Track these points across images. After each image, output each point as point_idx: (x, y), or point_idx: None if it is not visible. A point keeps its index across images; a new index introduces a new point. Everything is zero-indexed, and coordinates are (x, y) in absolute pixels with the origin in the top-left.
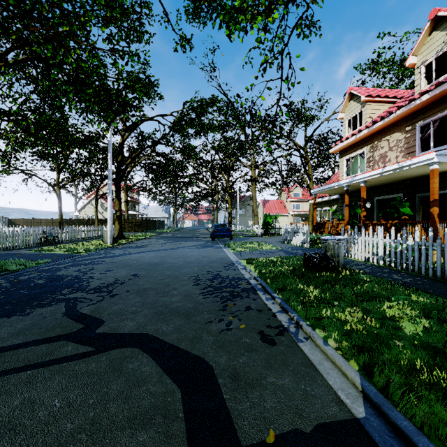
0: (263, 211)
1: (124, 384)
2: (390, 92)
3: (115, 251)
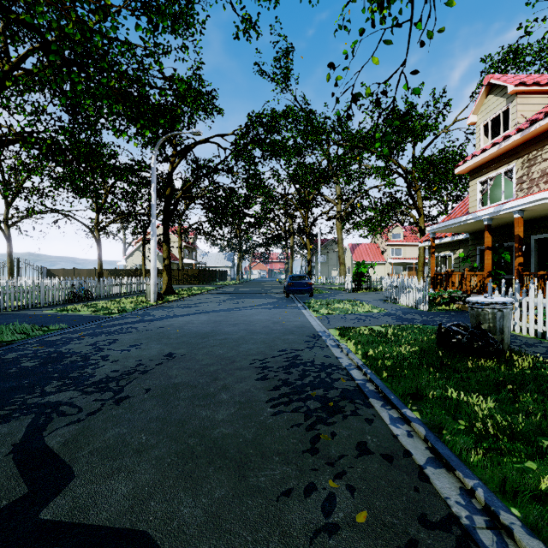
0: (352, 258)
1: None
2: None
3: (157, 312)
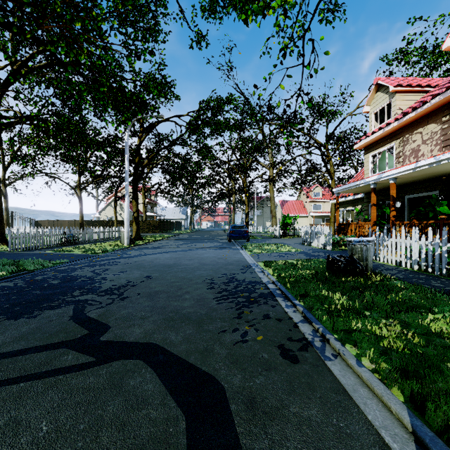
0: (281, 212)
1: (122, 405)
2: (423, 81)
3: (131, 252)
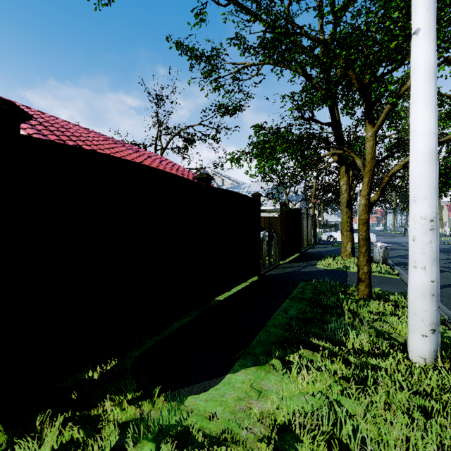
0: (449, 215)
1: None
2: None
3: None
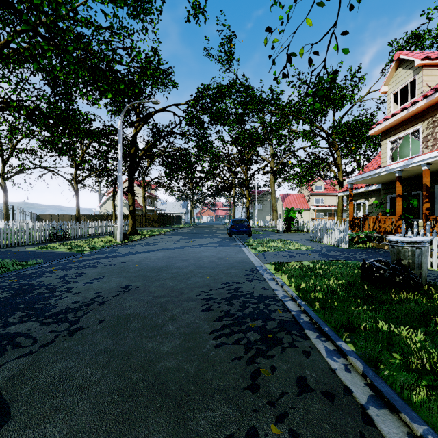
0: (282, 206)
1: None
2: None
3: (121, 250)
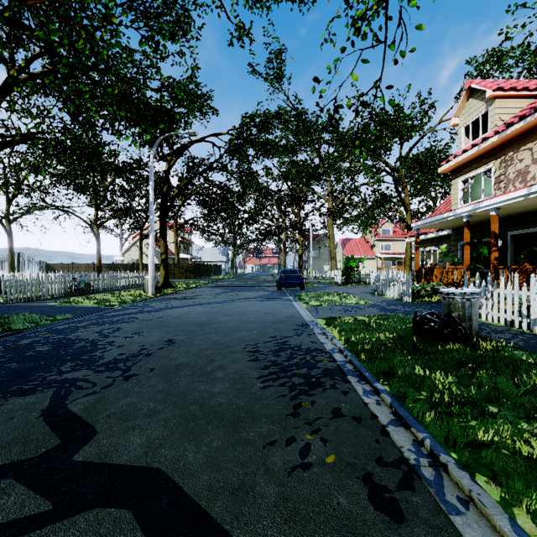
0: (343, 253)
1: None
2: (530, 83)
3: (155, 304)
